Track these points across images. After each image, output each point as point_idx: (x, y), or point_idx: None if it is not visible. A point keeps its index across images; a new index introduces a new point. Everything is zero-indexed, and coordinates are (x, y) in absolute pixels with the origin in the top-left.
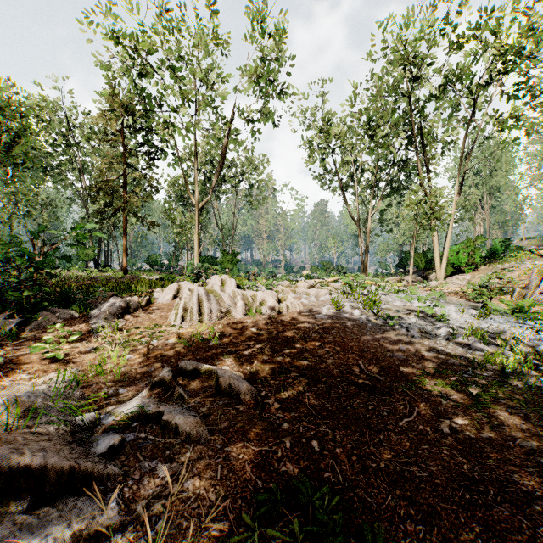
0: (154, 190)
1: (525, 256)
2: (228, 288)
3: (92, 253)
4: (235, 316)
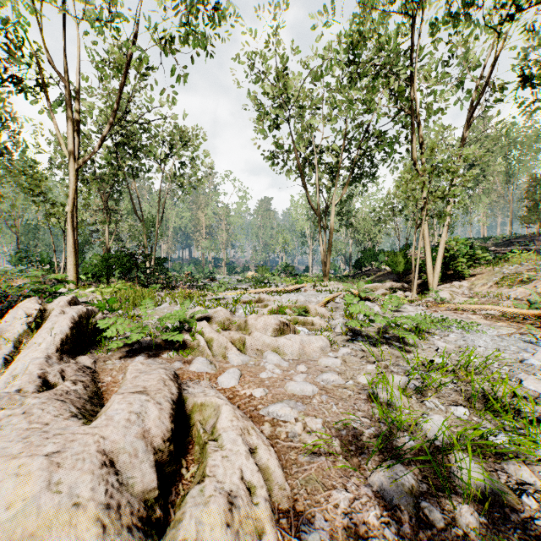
0: None
1: (514, 257)
2: (28, 351)
3: None
4: None
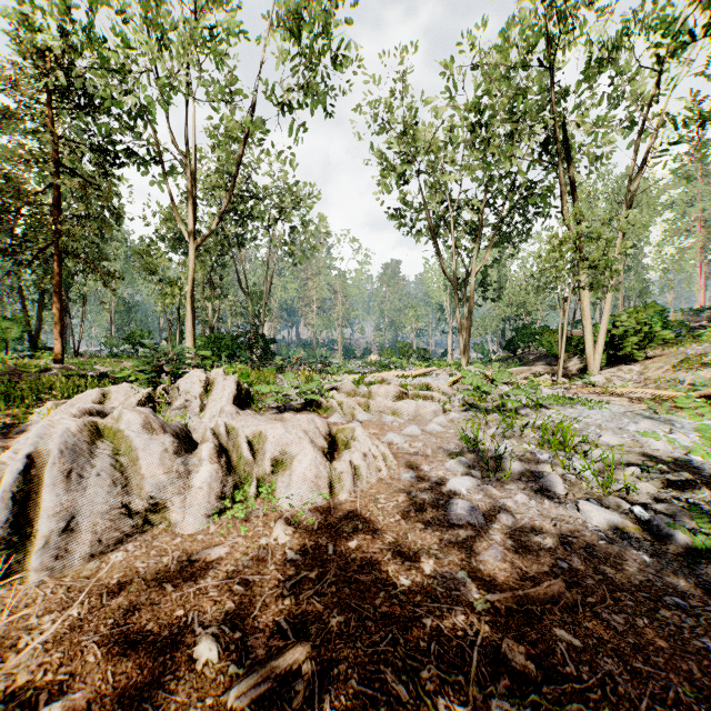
0: (117, 216)
1: None
2: (214, 403)
3: (19, 326)
4: (178, 525)
